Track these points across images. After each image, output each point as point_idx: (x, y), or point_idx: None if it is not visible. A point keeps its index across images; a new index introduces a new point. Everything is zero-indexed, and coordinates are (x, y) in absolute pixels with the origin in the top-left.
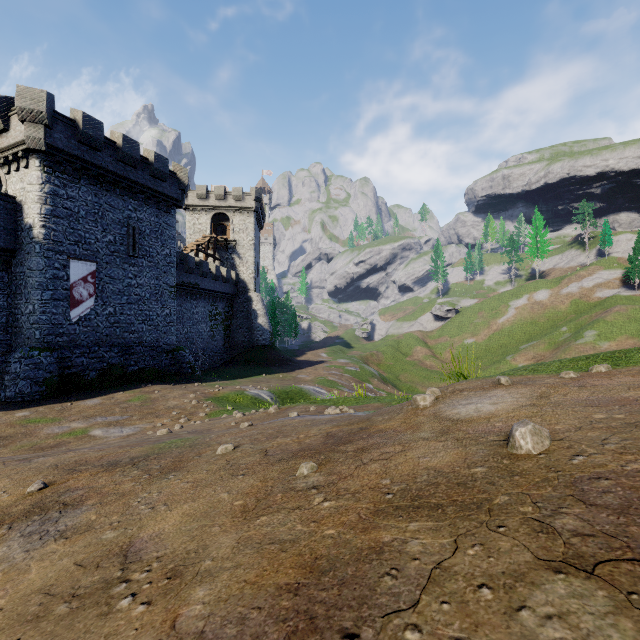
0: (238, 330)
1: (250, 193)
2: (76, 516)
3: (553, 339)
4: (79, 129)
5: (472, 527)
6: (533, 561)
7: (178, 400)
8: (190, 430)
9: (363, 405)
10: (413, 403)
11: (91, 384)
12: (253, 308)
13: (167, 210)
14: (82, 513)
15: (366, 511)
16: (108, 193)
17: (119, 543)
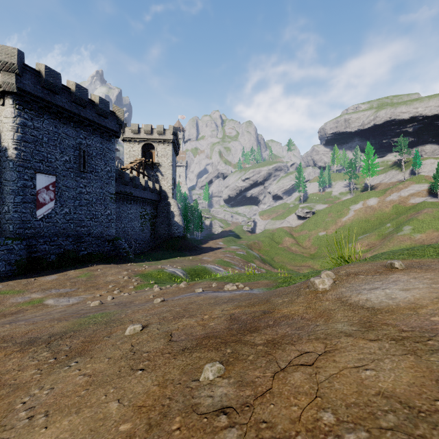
0: (160, 226)
1: (169, 129)
2: None
3: (381, 232)
4: (42, 78)
5: None
6: None
7: (114, 276)
8: (117, 302)
9: (254, 282)
10: (311, 286)
11: (51, 264)
12: (171, 210)
13: (108, 139)
14: None
15: None
16: (65, 125)
17: None
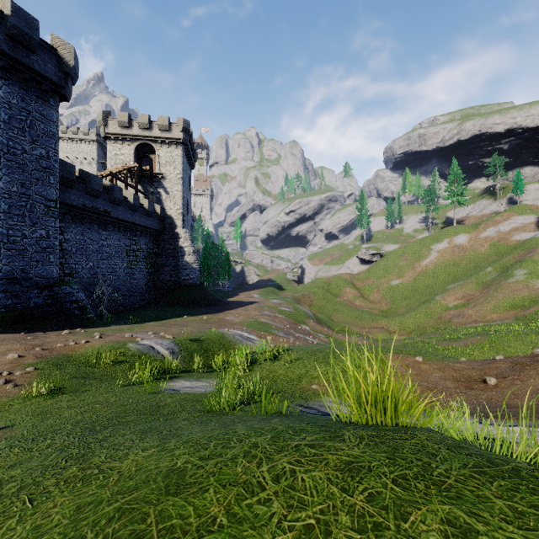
0: (164, 269)
1: (177, 123)
2: None
3: (480, 279)
4: None
5: None
6: None
7: None
8: None
9: None
10: None
11: None
12: (180, 245)
13: (41, 95)
14: None
15: None
16: None
17: None
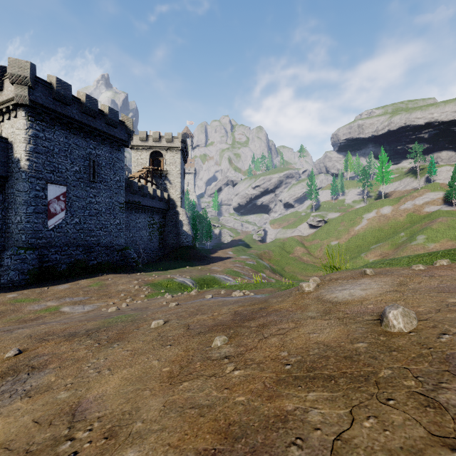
0: (169, 235)
1: (177, 137)
2: (40, 378)
3: (394, 241)
4: (54, 89)
5: (364, 399)
6: (427, 437)
7: (125, 285)
8: (133, 308)
9: (260, 289)
10: (300, 289)
11: (62, 274)
12: (180, 219)
13: (118, 148)
14: (45, 375)
15: (270, 380)
16: (75, 136)
17: (70, 403)
